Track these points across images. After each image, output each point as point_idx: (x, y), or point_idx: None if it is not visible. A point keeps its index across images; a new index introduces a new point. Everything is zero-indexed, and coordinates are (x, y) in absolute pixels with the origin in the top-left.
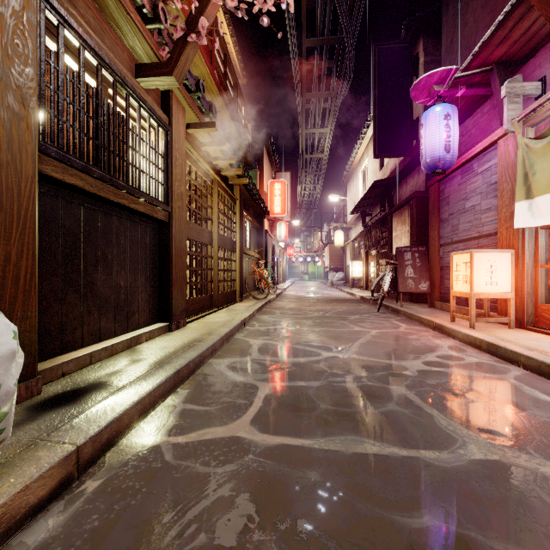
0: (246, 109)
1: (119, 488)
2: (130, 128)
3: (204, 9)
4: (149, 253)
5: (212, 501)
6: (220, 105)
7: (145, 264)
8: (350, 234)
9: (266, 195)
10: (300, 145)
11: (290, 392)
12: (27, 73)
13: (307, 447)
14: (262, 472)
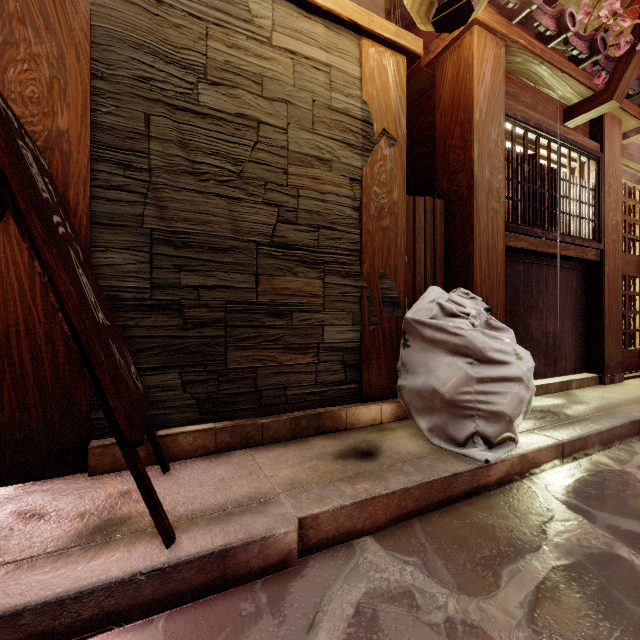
0: None
1: (602, 482)
2: (560, 178)
3: None
4: (574, 297)
5: None
6: None
7: (571, 309)
8: None
9: None
10: None
11: None
12: (500, 179)
13: None
14: None
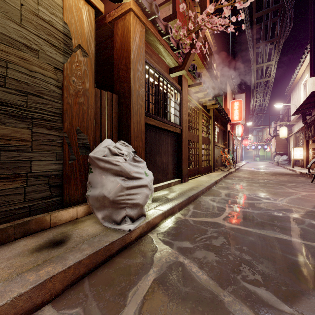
0: (216, 65)
1: (177, 226)
2: (167, 97)
3: (198, 36)
4: (173, 148)
5: (210, 235)
6: (202, 69)
7: (172, 152)
8: (293, 128)
9: (229, 110)
10: (252, 76)
11: (242, 212)
12: (143, 91)
13: (249, 230)
14: (228, 233)
